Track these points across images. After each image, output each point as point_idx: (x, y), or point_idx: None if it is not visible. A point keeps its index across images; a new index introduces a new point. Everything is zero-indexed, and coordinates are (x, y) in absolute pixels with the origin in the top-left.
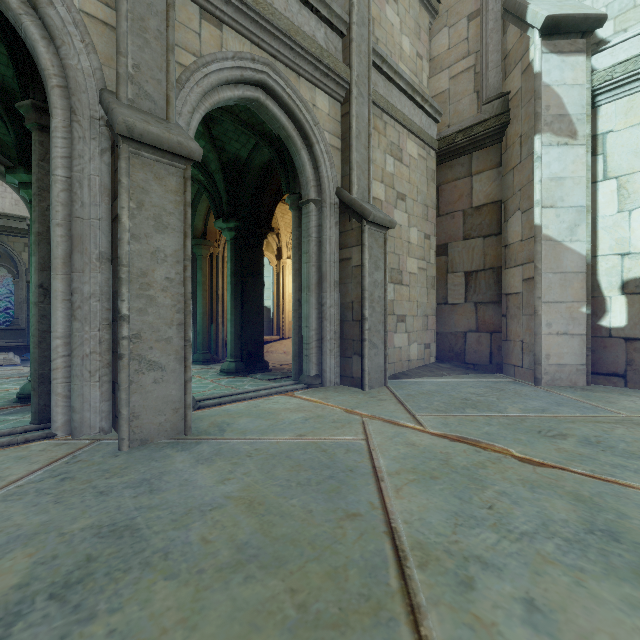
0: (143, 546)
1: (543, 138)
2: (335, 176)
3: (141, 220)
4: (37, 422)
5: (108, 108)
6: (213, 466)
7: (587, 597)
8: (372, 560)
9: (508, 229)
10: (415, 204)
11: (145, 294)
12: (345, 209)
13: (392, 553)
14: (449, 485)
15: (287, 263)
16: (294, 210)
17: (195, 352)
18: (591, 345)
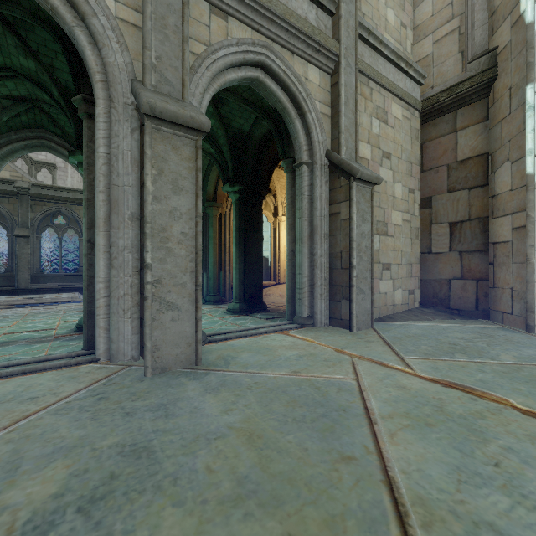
0: (156, 469)
1: None
2: (325, 140)
3: (161, 184)
4: (86, 348)
5: (136, 93)
6: (218, 396)
7: None
8: (370, 512)
9: (496, 180)
10: (399, 161)
11: (164, 246)
12: (334, 169)
13: (391, 506)
14: (446, 434)
15: (282, 220)
16: (288, 172)
17: (207, 294)
18: None
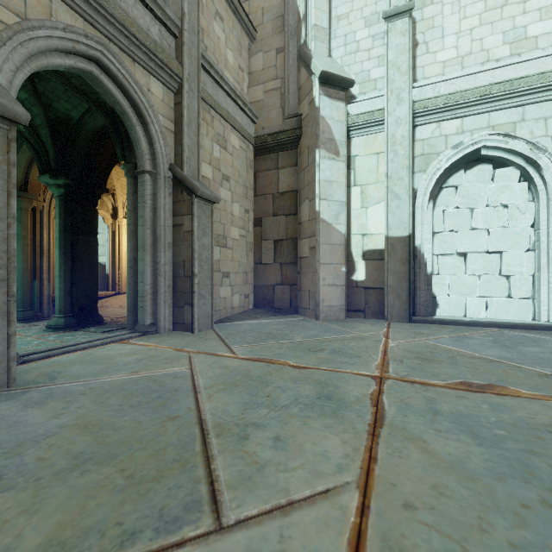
0: None
1: (320, 152)
2: (169, 154)
3: None
4: None
5: None
6: (45, 407)
7: (307, 428)
8: (185, 440)
9: (301, 211)
10: (237, 185)
11: None
12: (178, 183)
13: (200, 433)
14: (246, 388)
15: (123, 222)
16: (130, 177)
17: None
18: (348, 292)
